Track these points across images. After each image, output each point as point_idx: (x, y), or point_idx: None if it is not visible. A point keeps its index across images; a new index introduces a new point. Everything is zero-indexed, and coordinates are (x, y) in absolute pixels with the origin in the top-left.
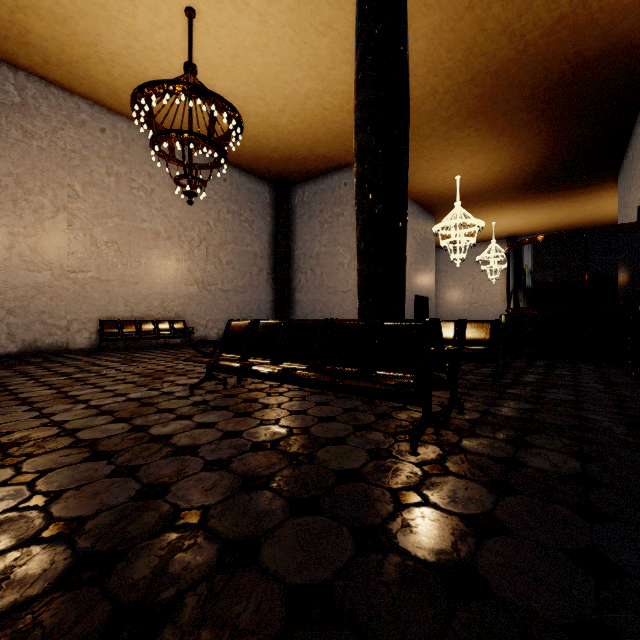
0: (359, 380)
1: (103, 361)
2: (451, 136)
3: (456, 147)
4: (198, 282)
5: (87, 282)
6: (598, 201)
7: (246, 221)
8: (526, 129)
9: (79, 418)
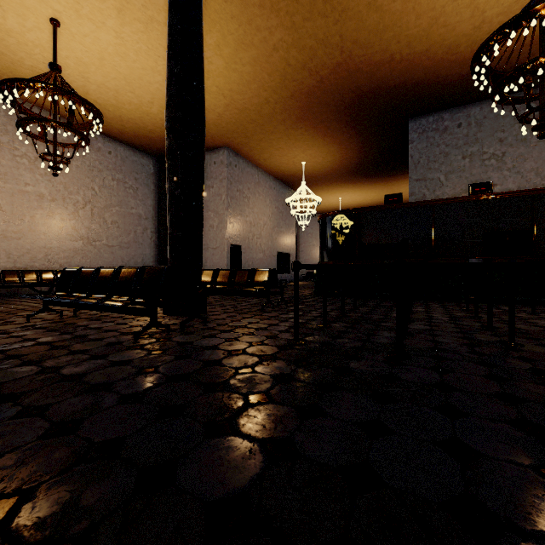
0: (110, 302)
1: None
2: (289, 133)
3: (296, 141)
4: (83, 238)
5: None
6: (406, 186)
7: (131, 188)
8: (341, 133)
9: None
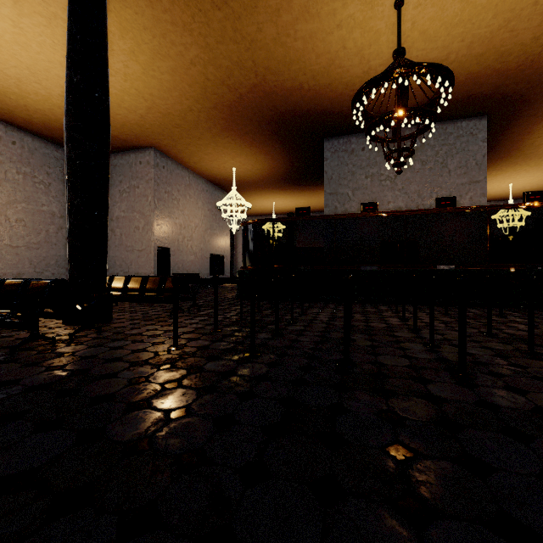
0: None
1: None
2: (217, 140)
3: (224, 148)
4: None
5: None
6: None
7: (41, 183)
8: (266, 145)
9: None
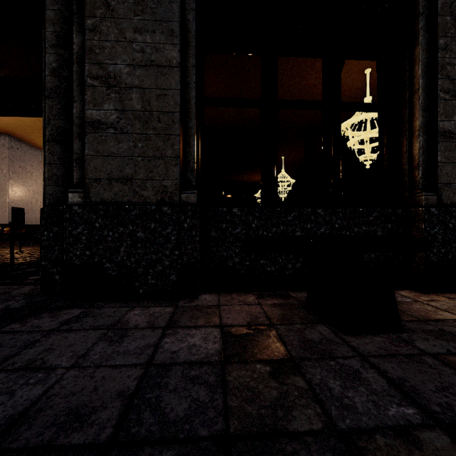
0: None
1: None
2: None
3: None
4: None
5: None
6: None
7: None
8: None
9: None
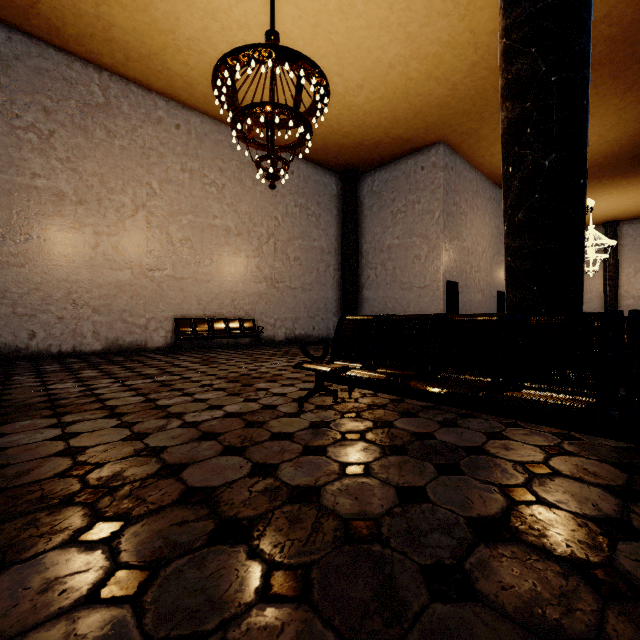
0: None
1: (182, 361)
2: None
3: None
4: (266, 279)
5: (163, 280)
6: None
7: (313, 215)
8: None
9: (178, 443)
